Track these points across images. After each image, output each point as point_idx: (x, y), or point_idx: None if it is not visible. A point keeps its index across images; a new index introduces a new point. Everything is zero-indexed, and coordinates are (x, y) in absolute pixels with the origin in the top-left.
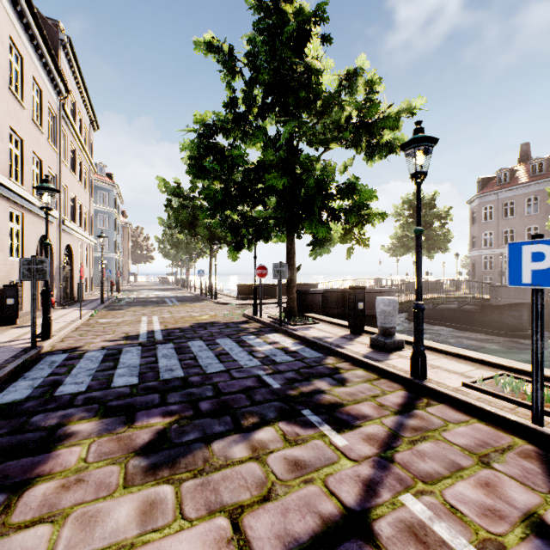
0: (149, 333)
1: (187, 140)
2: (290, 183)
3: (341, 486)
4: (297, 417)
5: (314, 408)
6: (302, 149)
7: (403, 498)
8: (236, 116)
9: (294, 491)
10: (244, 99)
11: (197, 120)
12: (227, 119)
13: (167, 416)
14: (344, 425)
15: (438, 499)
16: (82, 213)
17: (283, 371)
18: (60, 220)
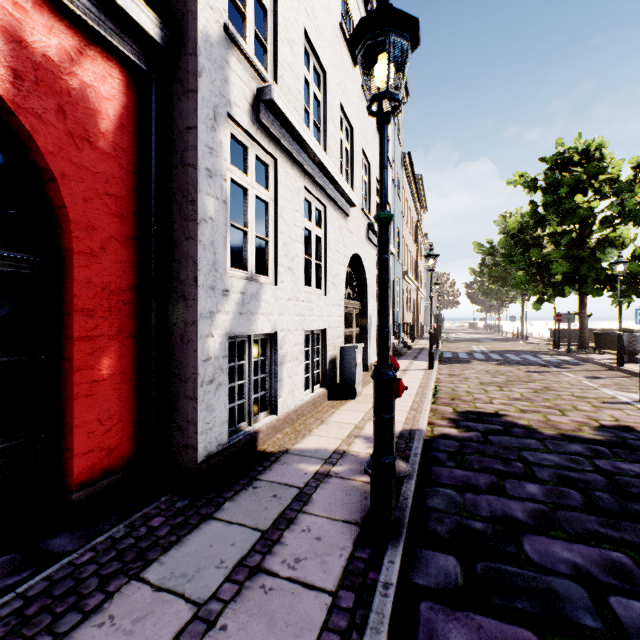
0: (480, 350)
1: (502, 239)
2: (570, 267)
3: (547, 370)
4: (545, 366)
5: (554, 366)
6: (587, 236)
7: (563, 372)
8: (536, 220)
9: (534, 369)
10: (543, 206)
11: (508, 227)
12: (531, 217)
13: (499, 362)
14: (561, 368)
15: (573, 373)
16: (420, 278)
17: (550, 362)
18: (417, 287)
